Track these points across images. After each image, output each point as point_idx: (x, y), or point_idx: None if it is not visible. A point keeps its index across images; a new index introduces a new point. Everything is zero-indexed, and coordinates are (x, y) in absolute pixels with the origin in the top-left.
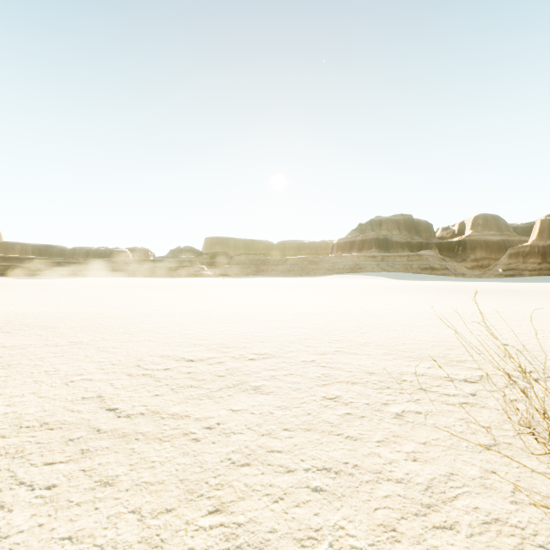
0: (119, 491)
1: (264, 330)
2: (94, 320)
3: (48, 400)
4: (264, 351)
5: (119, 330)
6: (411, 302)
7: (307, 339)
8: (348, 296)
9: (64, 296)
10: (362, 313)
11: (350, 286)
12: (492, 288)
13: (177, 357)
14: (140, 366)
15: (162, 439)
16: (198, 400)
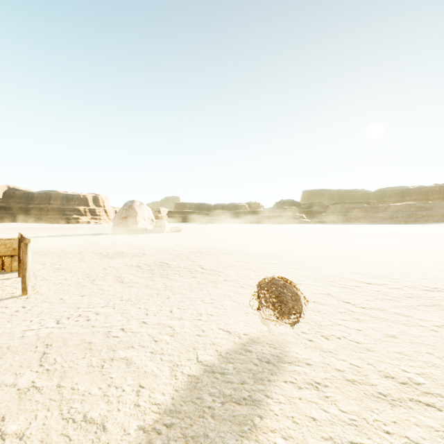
0: (405, 342)
1: (414, 269)
2: (264, 250)
3: None
4: (432, 285)
5: (289, 258)
6: None
7: None
8: None
9: (227, 235)
10: None
11: None
12: None
13: (354, 279)
14: (333, 281)
15: (405, 324)
16: (407, 309)
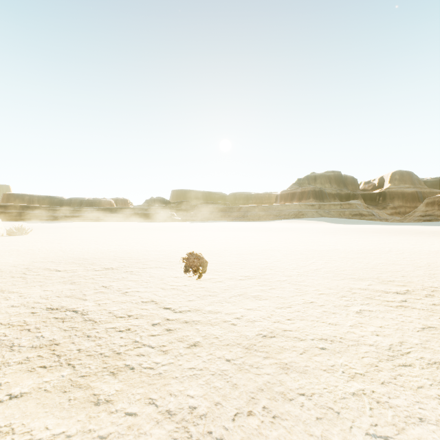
0: None
1: (370, 266)
2: None
3: (395, 330)
4: (432, 284)
5: (249, 266)
6: (412, 242)
7: (435, 274)
8: (342, 237)
9: (112, 237)
10: (401, 251)
11: (315, 229)
12: (436, 230)
13: (376, 289)
14: (372, 298)
15: None
16: None
